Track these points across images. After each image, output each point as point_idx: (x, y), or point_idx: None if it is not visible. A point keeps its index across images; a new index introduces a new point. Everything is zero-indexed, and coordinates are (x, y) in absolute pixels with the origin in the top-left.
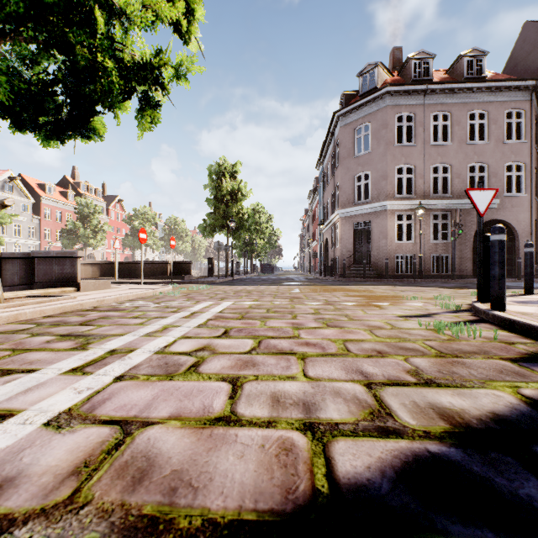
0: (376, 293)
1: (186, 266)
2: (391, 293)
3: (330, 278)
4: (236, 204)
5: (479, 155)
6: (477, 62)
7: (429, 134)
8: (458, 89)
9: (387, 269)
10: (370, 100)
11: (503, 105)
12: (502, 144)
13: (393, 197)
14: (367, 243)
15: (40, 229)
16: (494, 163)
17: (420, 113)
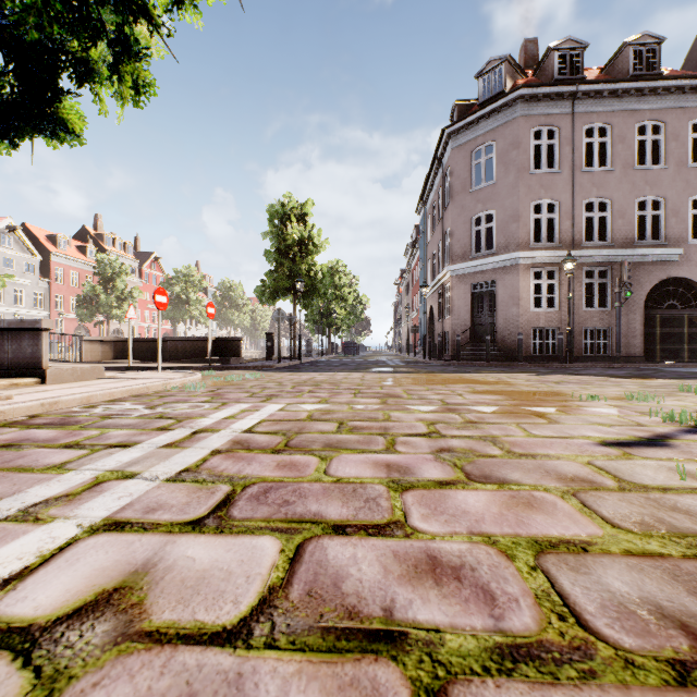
0: (519, 387)
1: (233, 345)
2: (543, 387)
3: (438, 362)
4: (306, 259)
5: (652, 185)
6: (649, 53)
7: (579, 155)
8: (622, 91)
9: (520, 348)
10: (494, 109)
11: (688, 113)
12: (686, 169)
13: (528, 246)
14: (490, 312)
15: (50, 295)
16: (675, 196)
17: (567, 127)
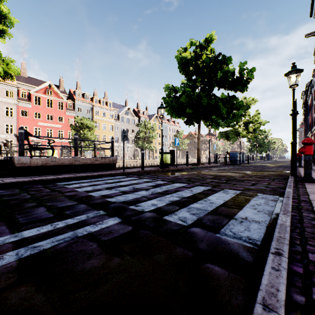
0: None
1: None
2: None
3: None
4: None
5: None
6: None
7: None
8: None
9: None
10: None
11: None
12: None
13: None
14: None
15: None
16: None
17: None
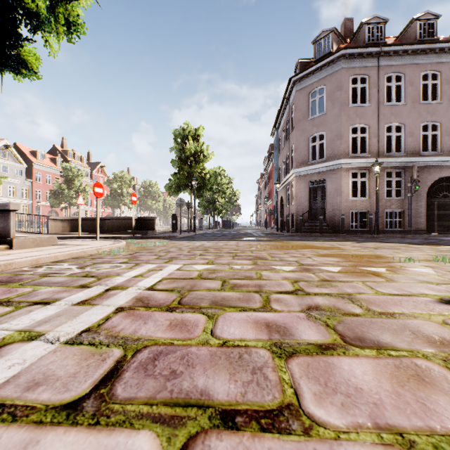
0: (349, 252)
1: (150, 222)
2: (367, 252)
3: (287, 233)
4: (199, 165)
5: (432, 114)
6: (429, 25)
7: (382, 94)
8: (412, 51)
9: (343, 224)
10: (325, 64)
11: None
12: None
13: (348, 155)
14: (322, 200)
15: (32, 190)
16: (447, 122)
17: (374, 75)
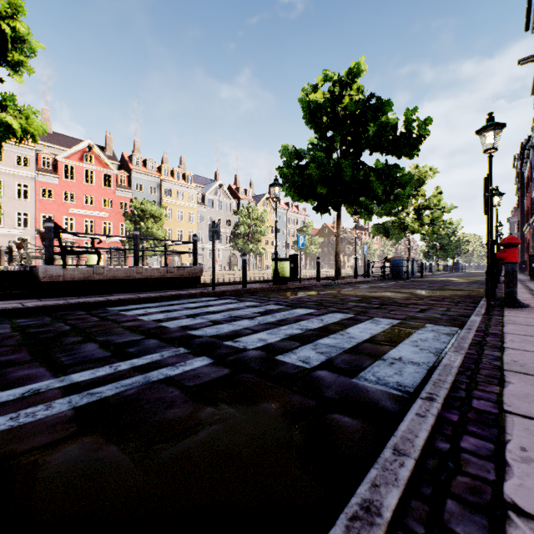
0: None
1: None
2: None
3: None
4: None
5: None
6: None
7: None
8: None
9: None
10: None
11: None
12: None
13: None
14: None
15: None
16: None
17: None
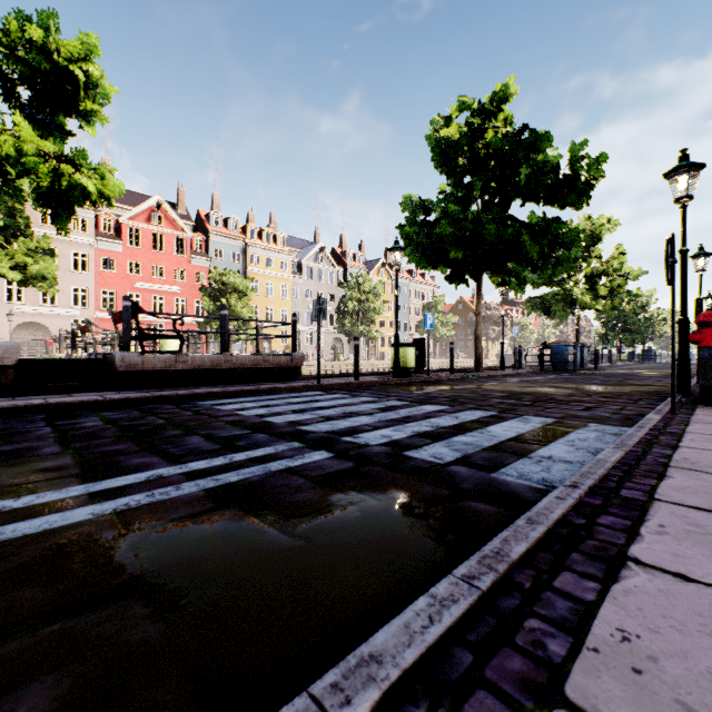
0: None
1: None
2: None
3: None
4: None
5: None
6: None
7: None
8: None
9: None
10: None
11: None
12: None
13: None
14: None
15: None
16: None
17: None
